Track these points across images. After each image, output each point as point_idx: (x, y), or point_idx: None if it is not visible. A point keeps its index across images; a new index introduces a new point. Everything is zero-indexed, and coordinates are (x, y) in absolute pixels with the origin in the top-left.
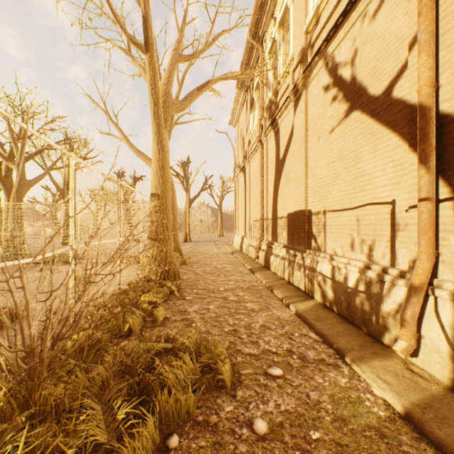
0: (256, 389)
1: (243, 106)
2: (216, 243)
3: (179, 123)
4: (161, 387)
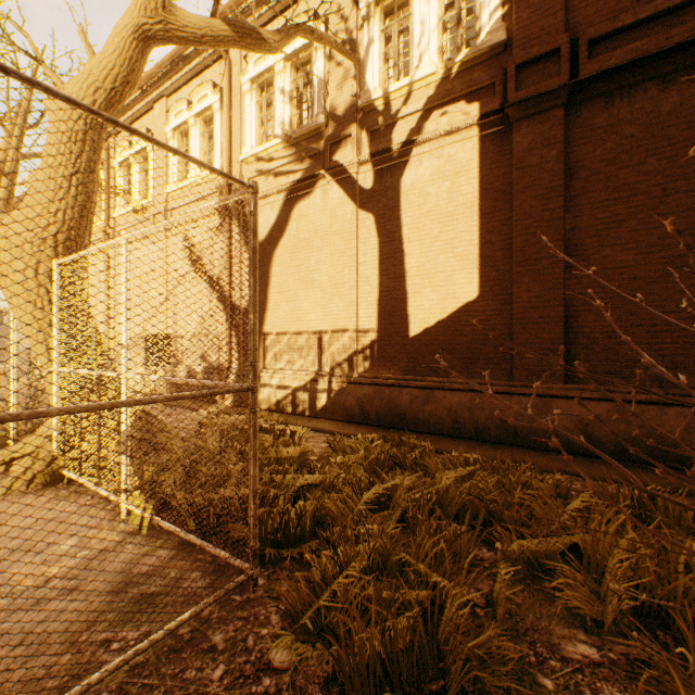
0: None
1: None
2: None
3: None
4: None
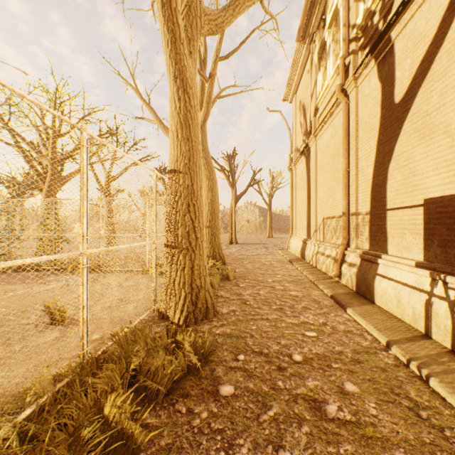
0: None
1: (304, 68)
2: (265, 246)
3: (222, 96)
4: None
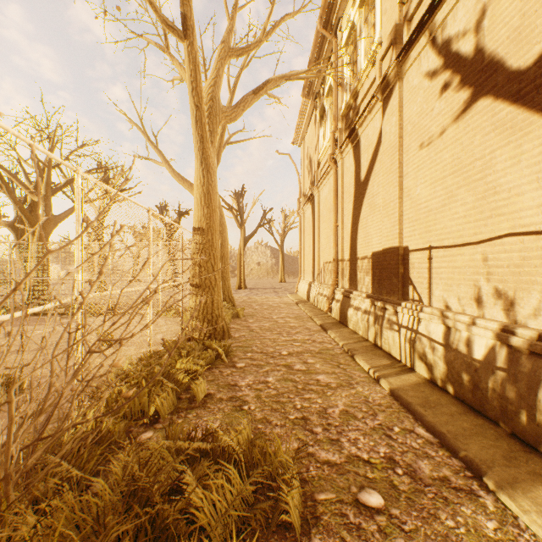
0: (343, 536)
1: (311, 119)
2: (276, 291)
3: (231, 142)
4: (191, 521)
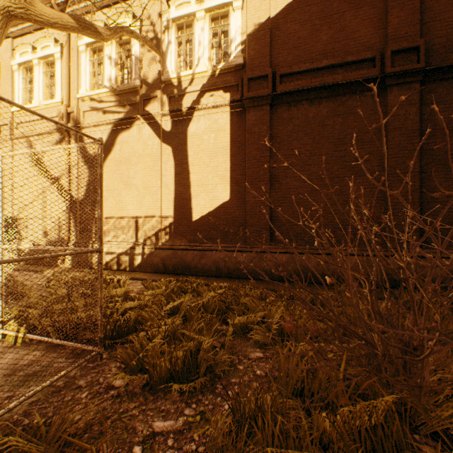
0: None
1: None
2: None
3: None
4: None
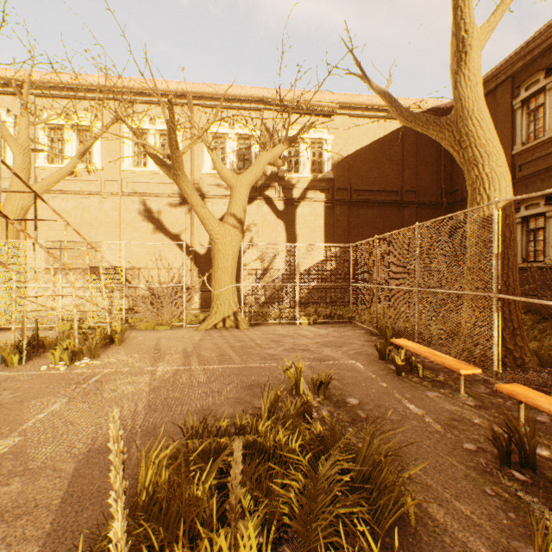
0: None
1: None
2: None
3: None
4: None
